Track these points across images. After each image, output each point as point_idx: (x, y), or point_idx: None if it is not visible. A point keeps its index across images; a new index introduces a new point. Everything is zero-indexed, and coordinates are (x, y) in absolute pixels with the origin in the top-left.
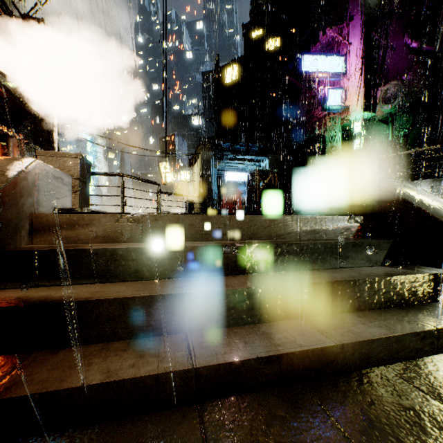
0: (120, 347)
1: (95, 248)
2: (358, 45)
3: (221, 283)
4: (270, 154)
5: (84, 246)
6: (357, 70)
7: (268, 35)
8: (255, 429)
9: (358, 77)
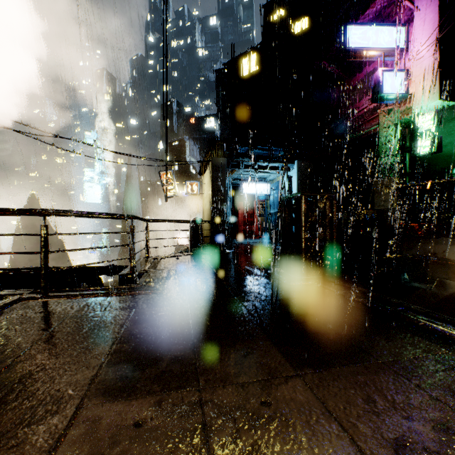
0: None
1: None
2: (428, 7)
3: None
4: (300, 160)
5: None
6: (426, 43)
7: (294, 15)
8: None
9: (428, 53)
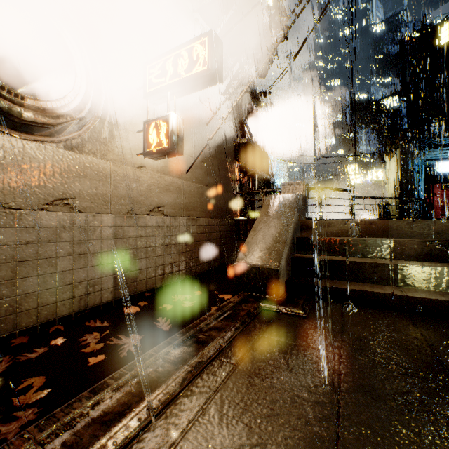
0: (360, 284)
1: (338, 238)
2: None
3: (424, 264)
4: None
5: (329, 237)
6: None
7: None
8: (444, 325)
9: None
